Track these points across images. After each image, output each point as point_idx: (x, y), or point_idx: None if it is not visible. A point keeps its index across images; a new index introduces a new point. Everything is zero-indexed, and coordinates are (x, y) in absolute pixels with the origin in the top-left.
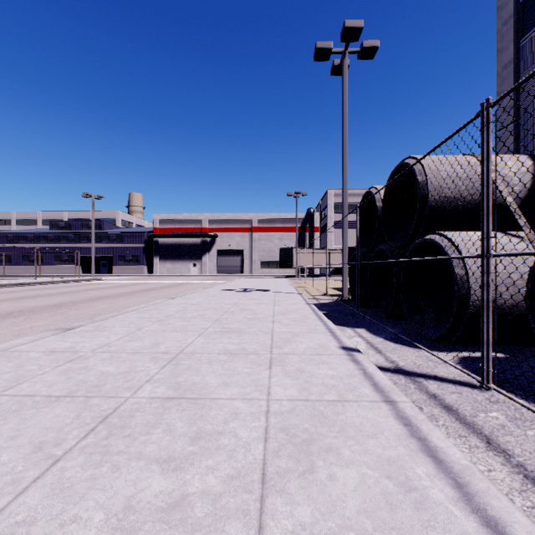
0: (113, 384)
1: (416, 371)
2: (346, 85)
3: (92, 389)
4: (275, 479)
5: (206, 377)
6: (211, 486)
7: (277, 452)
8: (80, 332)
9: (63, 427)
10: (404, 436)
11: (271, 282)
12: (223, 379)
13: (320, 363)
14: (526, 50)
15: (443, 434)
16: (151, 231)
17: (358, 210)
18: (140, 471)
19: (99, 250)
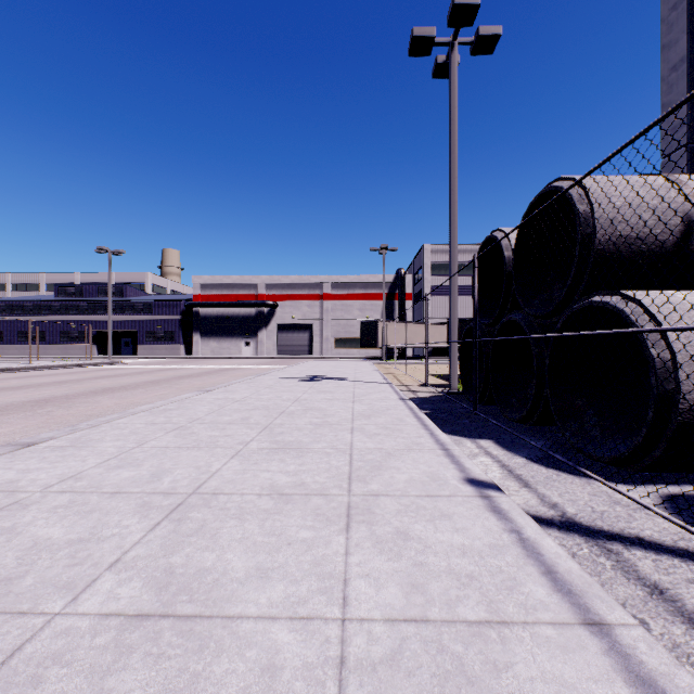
0: (40, 575)
1: (602, 527)
2: (455, 90)
3: None
4: None
5: (228, 553)
6: None
7: None
8: (44, 450)
9: None
10: None
11: (349, 367)
12: (258, 560)
13: (436, 516)
14: None
15: None
16: (190, 299)
17: (476, 263)
18: None
19: (120, 324)
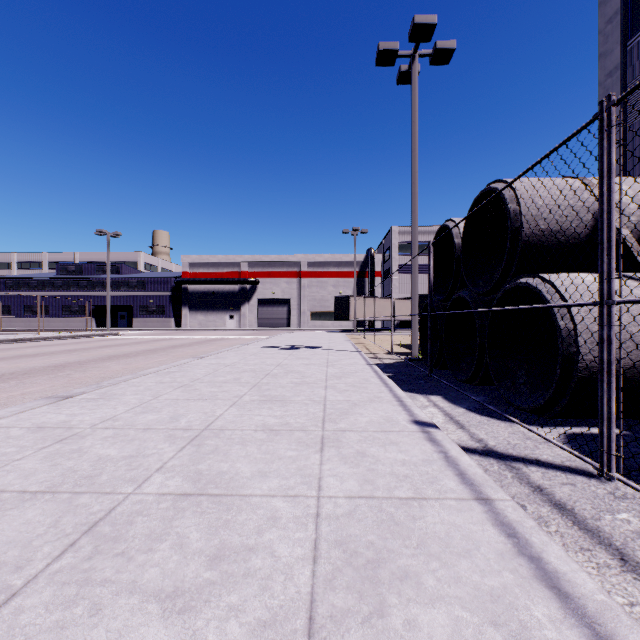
0: (111, 474)
1: (512, 453)
2: (415, 96)
3: (82, 481)
4: (328, 627)
5: (237, 463)
6: (232, 639)
7: (331, 581)
8: (81, 401)
9: (32, 540)
10: (509, 554)
11: (323, 338)
12: (259, 467)
13: (387, 443)
14: (635, 53)
15: (563, 550)
16: (179, 277)
17: (431, 248)
18: (131, 615)
19: (116, 299)
